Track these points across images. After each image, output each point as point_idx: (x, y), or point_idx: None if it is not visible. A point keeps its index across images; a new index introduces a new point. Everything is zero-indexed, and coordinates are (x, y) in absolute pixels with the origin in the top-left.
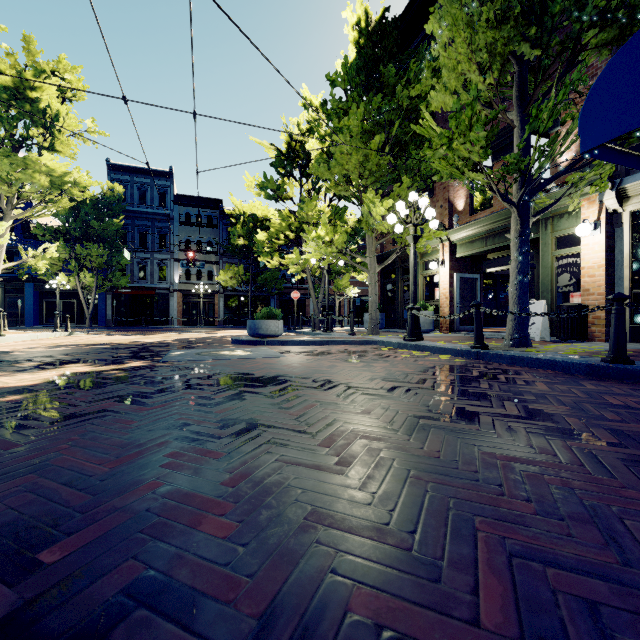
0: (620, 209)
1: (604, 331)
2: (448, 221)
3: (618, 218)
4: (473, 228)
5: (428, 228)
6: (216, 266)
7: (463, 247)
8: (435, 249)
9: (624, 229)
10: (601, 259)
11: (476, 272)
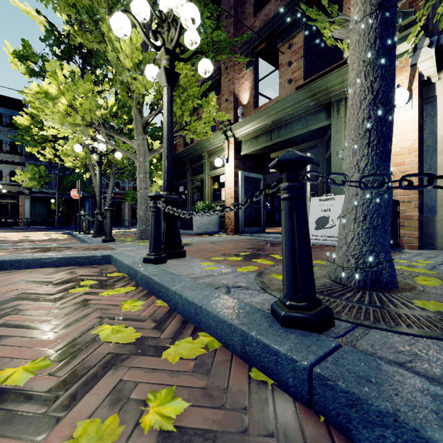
0: (435, 77)
1: (418, 235)
2: (233, 115)
3: (430, 90)
4: (258, 120)
5: (207, 106)
6: (21, 167)
7: (248, 143)
8: (221, 147)
9: (438, 103)
10: (413, 141)
11: (260, 172)
